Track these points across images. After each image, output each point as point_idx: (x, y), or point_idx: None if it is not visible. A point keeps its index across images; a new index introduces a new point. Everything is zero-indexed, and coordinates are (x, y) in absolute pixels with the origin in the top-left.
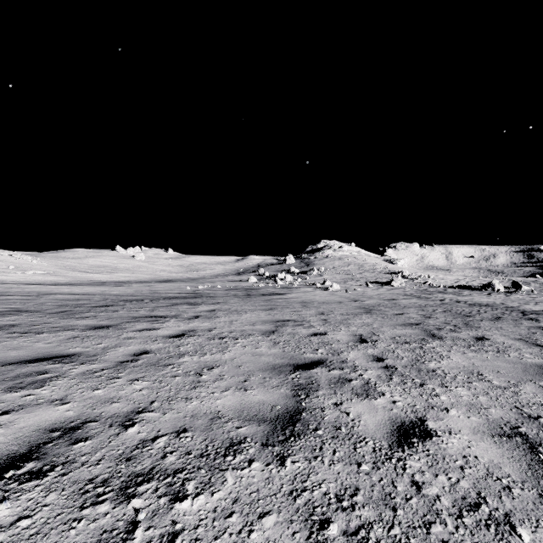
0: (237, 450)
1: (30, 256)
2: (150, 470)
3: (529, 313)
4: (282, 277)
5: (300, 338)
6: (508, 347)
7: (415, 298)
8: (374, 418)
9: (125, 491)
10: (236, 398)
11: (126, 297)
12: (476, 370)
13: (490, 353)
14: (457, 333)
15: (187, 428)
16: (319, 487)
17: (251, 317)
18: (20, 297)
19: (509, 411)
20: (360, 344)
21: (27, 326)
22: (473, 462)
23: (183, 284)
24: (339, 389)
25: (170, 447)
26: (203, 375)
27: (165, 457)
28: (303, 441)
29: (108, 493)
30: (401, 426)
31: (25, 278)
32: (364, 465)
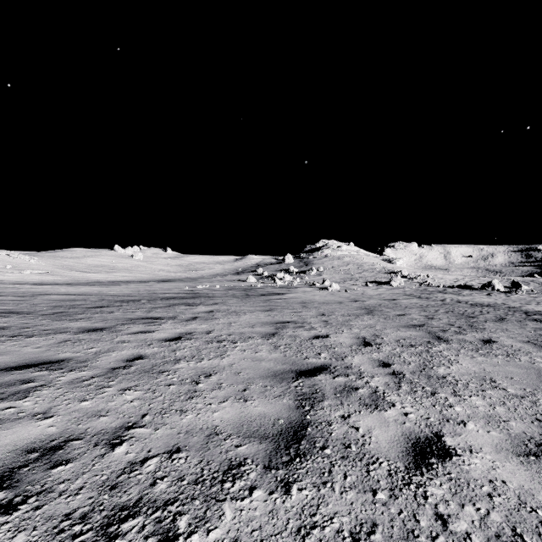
0: (236, 474)
1: (28, 256)
2: (137, 501)
3: (533, 314)
4: (281, 277)
5: (302, 341)
6: (517, 350)
7: (415, 298)
8: (386, 434)
9: (107, 530)
10: (235, 410)
11: (123, 297)
12: (488, 376)
13: (500, 357)
14: (463, 336)
15: (180, 447)
16: (331, 522)
17: (250, 319)
18: (14, 297)
19: (531, 425)
20: (364, 347)
21: (17, 328)
22: (502, 488)
23: (182, 284)
24: (346, 398)
25: (161, 471)
26: (199, 383)
27: (154, 484)
28: (309, 463)
29: (86, 532)
30: (416, 443)
31: (23, 278)
32: (380, 493)
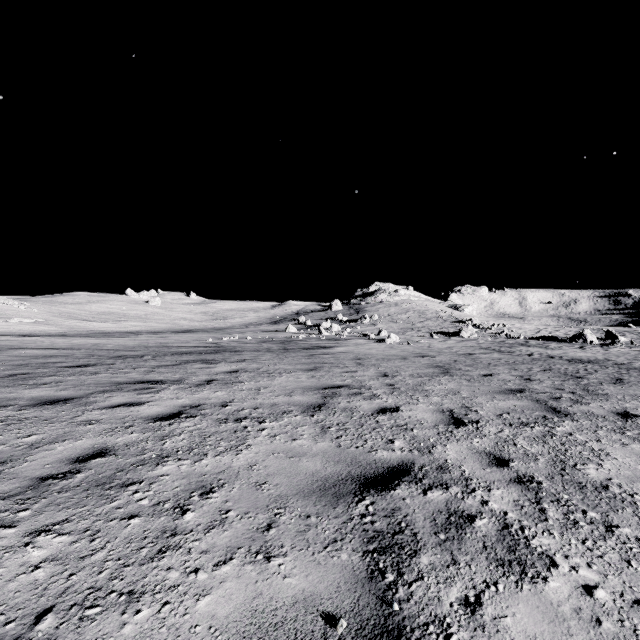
0: None
1: (18, 301)
2: None
3: None
4: (327, 327)
5: (362, 417)
6: None
7: (495, 352)
8: None
9: None
10: (244, 589)
11: (122, 352)
12: None
13: None
14: (586, 406)
15: None
16: None
17: (287, 382)
18: None
19: None
20: (455, 428)
21: None
22: None
23: (205, 335)
24: (459, 546)
25: None
26: (187, 511)
27: None
28: None
29: None
30: None
31: (8, 328)
32: None
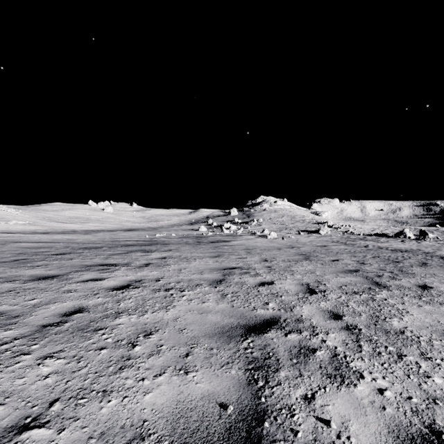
0: None
1: (14, 209)
2: None
3: None
4: (227, 227)
5: (248, 288)
6: None
7: (342, 244)
8: (367, 430)
9: None
10: (172, 389)
11: (87, 245)
12: None
13: None
14: (399, 281)
15: None
16: None
17: (199, 265)
18: None
19: None
20: (309, 295)
21: None
22: None
23: (143, 233)
24: (304, 366)
25: None
26: (136, 346)
27: None
28: None
29: None
30: None
31: (8, 228)
32: None
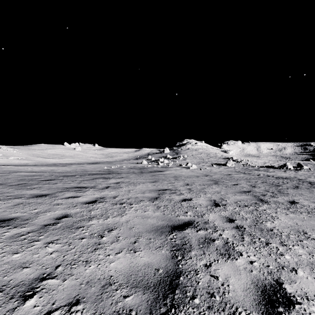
0: None
1: (12, 148)
2: None
3: (314, 183)
4: (162, 161)
5: (175, 203)
6: (313, 209)
7: (242, 173)
8: (240, 282)
9: None
10: (126, 260)
11: (65, 173)
12: (301, 229)
13: (304, 214)
14: (276, 198)
15: (79, 299)
16: None
17: (142, 187)
18: None
19: None
20: (215, 207)
21: None
22: None
23: (103, 165)
24: (207, 249)
25: None
26: (103, 237)
27: None
28: (183, 314)
29: None
30: (264, 291)
31: (8, 161)
32: None
